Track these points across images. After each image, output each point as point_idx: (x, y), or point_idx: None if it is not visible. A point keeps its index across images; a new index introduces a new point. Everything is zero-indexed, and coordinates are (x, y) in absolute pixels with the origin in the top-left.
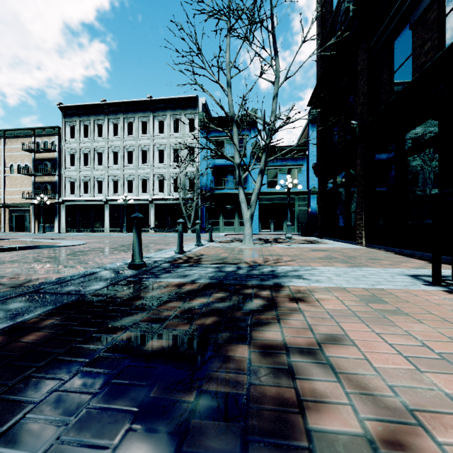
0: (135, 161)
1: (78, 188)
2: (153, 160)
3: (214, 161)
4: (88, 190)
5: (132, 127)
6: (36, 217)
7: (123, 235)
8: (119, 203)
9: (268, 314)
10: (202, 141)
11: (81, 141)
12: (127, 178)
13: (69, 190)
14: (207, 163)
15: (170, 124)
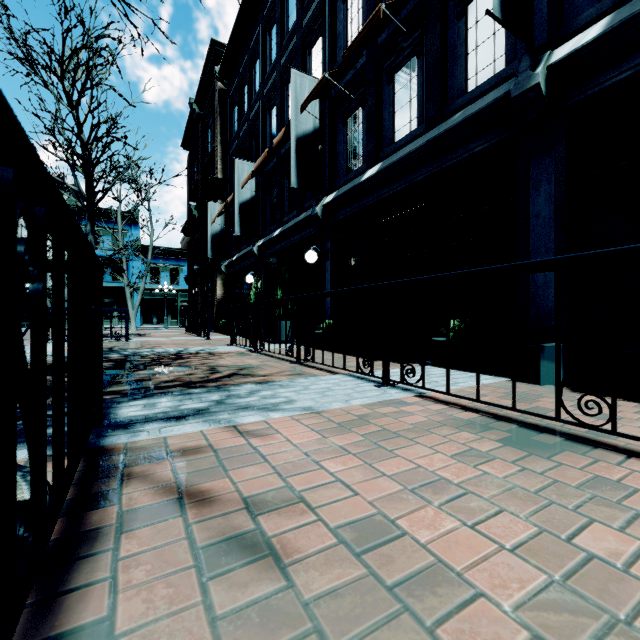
0: None
1: None
2: None
3: None
4: None
5: None
6: None
7: None
8: None
9: (142, 335)
10: None
11: None
12: None
13: None
14: None
15: None
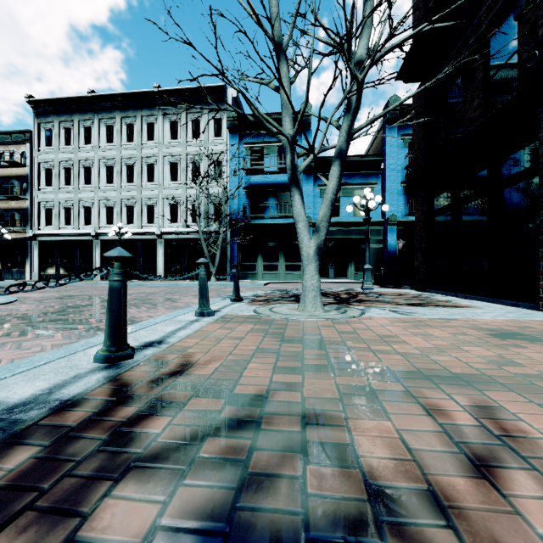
0: (137, 178)
1: (57, 217)
2: (163, 177)
3: (249, 178)
4: (71, 220)
5: (132, 130)
6: None
7: None
8: (115, 238)
9: None
10: (232, 149)
11: (60, 150)
12: (125, 203)
13: (44, 219)
14: (240, 181)
15: (187, 126)
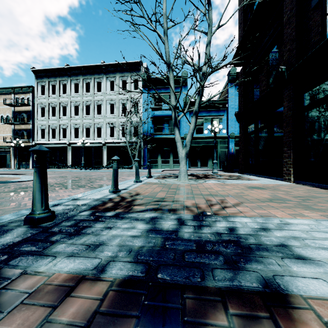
0: (92, 112)
1: (47, 134)
2: (106, 112)
3: (153, 112)
4: (55, 136)
5: (89, 86)
6: (15, 157)
7: (81, 171)
8: (79, 145)
9: None
10: (144, 96)
11: (49, 97)
12: (85, 126)
13: (40, 135)
14: (148, 114)
15: (119, 83)
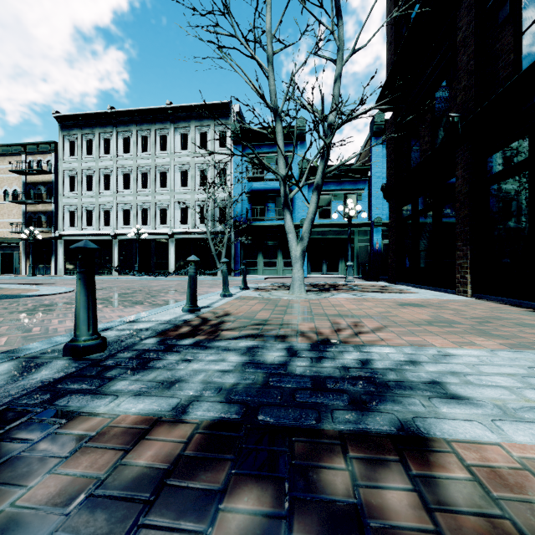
0: (151, 184)
1: (80, 219)
2: (174, 183)
3: (250, 184)
4: (92, 222)
5: (147, 141)
6: (27, 256)
7: (134, 278)
8: (131, 238)
9: None
10: (236, 159)
11: (82, 159)
12: (140, 207)
13: (68, 221)
14: (242, 187)
15: (196, 138)
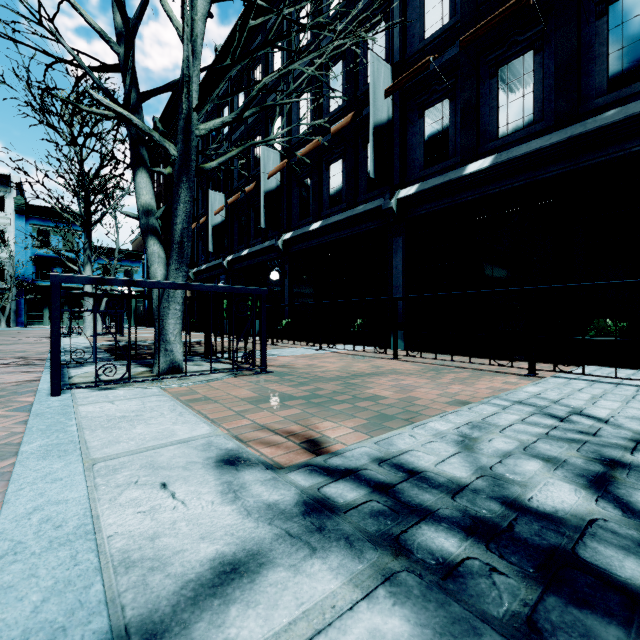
0: None
1: None
2: None
3: (36, 250)
4: None
5: None
6: None
7: None
8: None
9: None
10: (19, 226)
11: None
12: None
13: None
14: (26, 251)
15: None
